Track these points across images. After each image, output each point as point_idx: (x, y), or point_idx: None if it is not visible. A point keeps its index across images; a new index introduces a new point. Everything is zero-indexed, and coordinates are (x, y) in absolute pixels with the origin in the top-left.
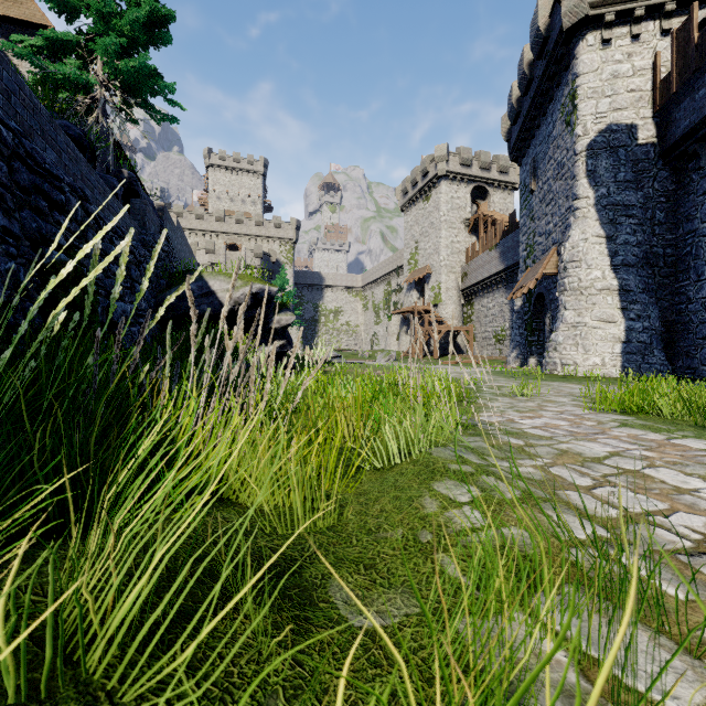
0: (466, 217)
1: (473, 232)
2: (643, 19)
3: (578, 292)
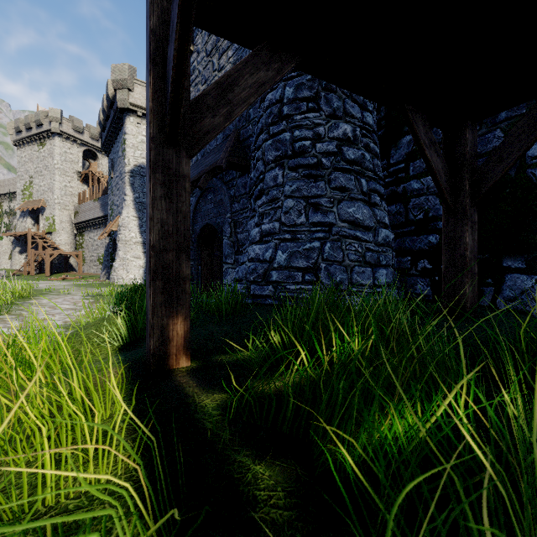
0: (78, 170)
1: (85, 182)
2: None
3: (125, 243)
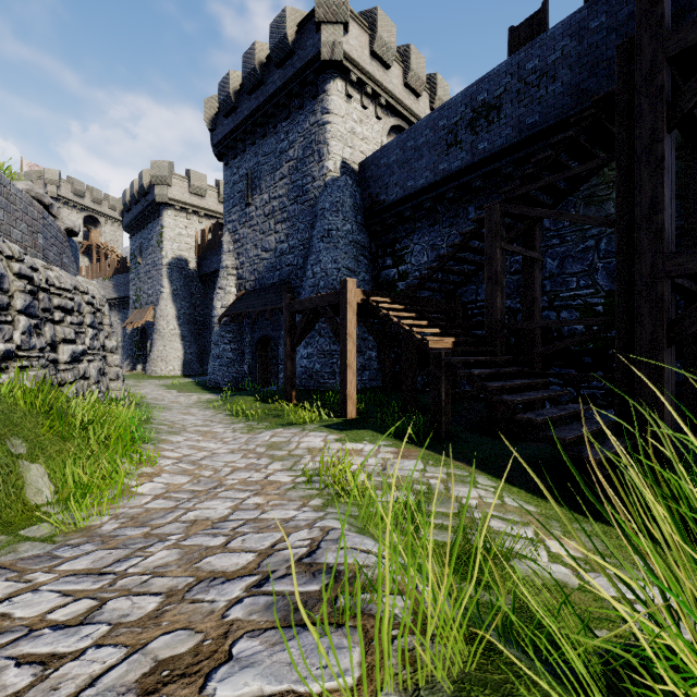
0: (79, 240)
1: (86, 254)
2: (192, 213)
3: (164, 335)
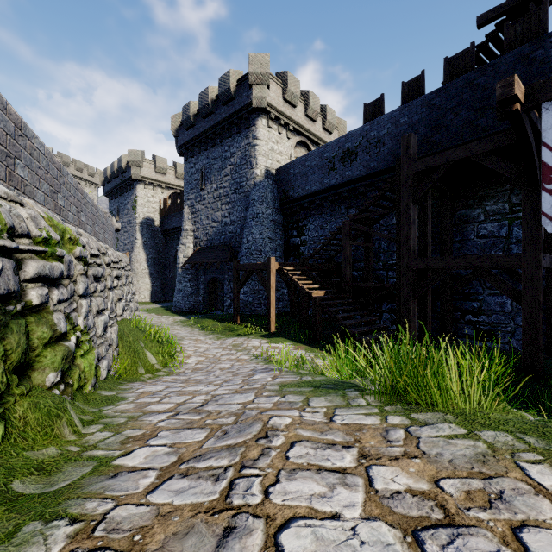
0: None
1: None
2: (157, 186)
3: (137, 273)
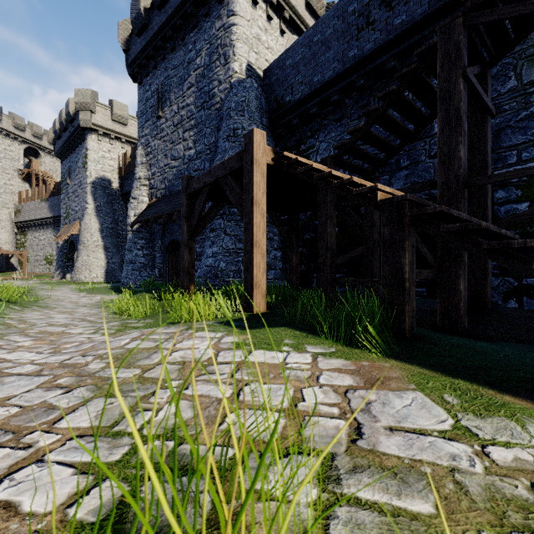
0: (19, 168)
1: (27, 180)
2: (115, 139)
3: (87, 246)
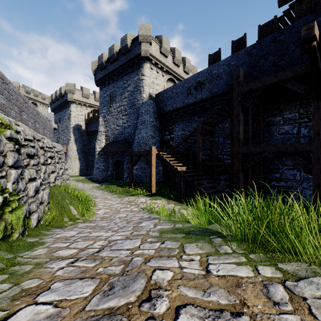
0: None
1: None
2: (83, 105)
3: (71, 158)
